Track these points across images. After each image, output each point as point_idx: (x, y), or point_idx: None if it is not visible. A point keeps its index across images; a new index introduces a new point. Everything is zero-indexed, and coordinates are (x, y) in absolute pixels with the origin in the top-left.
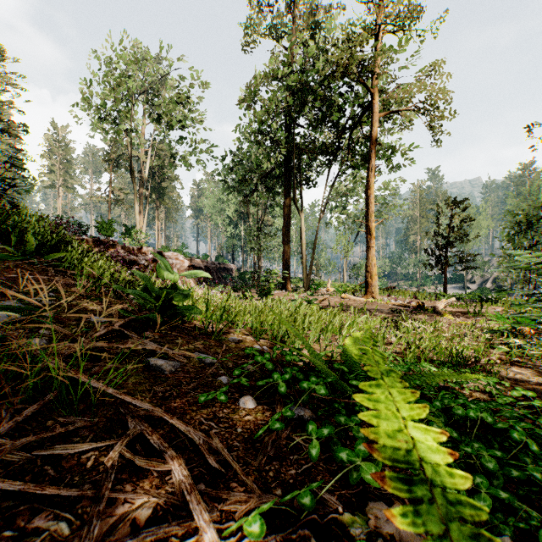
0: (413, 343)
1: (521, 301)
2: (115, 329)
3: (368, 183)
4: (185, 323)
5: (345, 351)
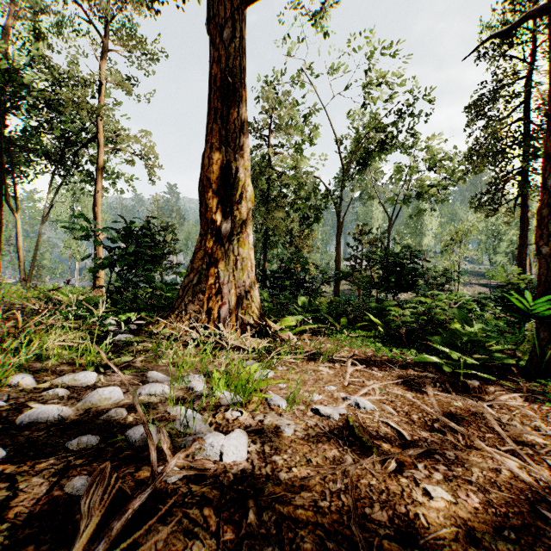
0: None
1: None
2: None
3: (96, 201)
4: None
5: None
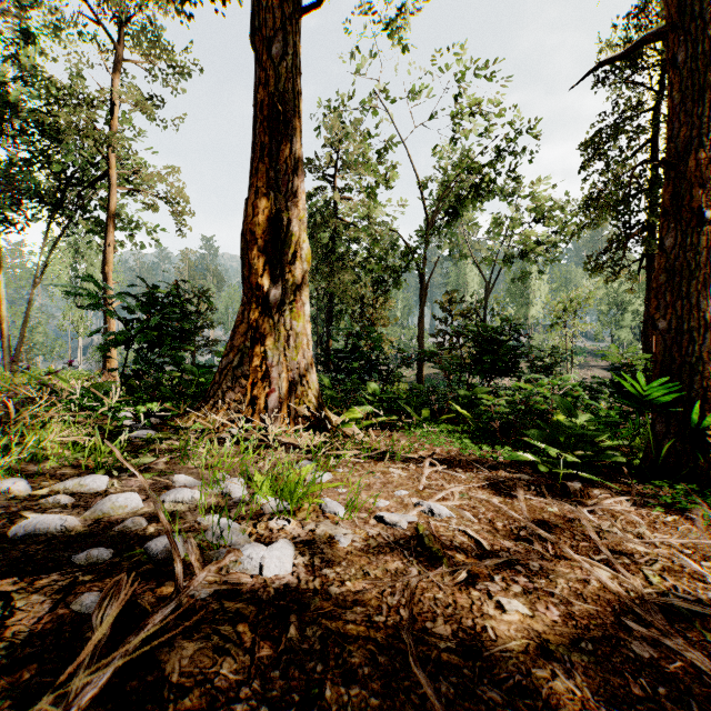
0: None
1: None
2: None
3: (107, 258)
4: None
5: None
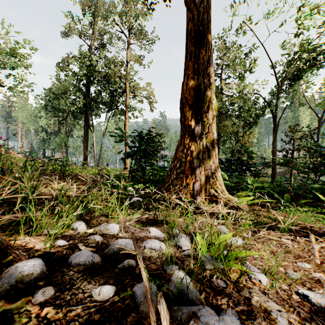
0: None
1: None
2: None
3: (126, 124)
4: None
5: None
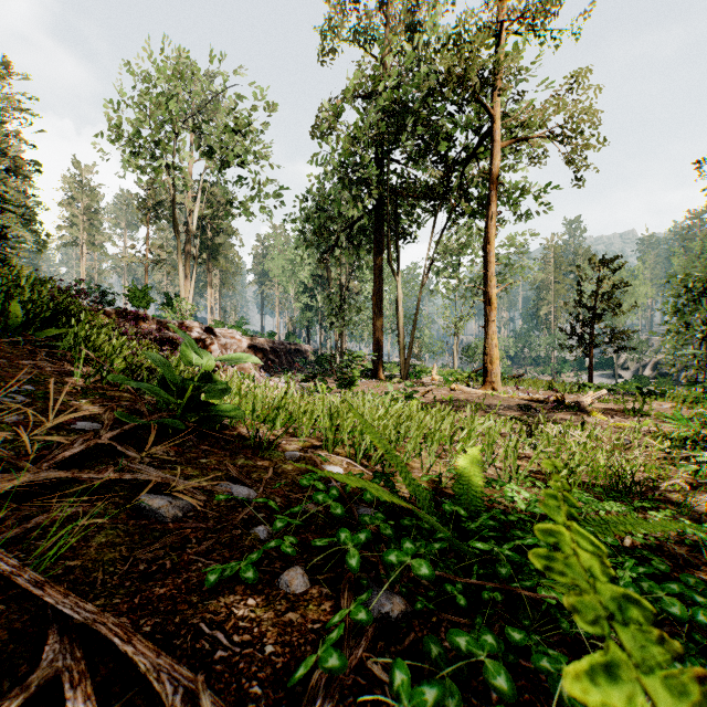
0: (556, 457)
1: (697, 395)
2: (107, 443)
3: (487, 235)
4: (224, 430)
5: (461, 479)
